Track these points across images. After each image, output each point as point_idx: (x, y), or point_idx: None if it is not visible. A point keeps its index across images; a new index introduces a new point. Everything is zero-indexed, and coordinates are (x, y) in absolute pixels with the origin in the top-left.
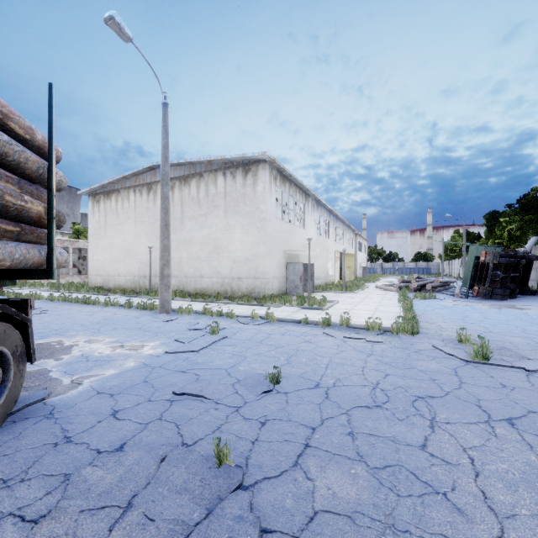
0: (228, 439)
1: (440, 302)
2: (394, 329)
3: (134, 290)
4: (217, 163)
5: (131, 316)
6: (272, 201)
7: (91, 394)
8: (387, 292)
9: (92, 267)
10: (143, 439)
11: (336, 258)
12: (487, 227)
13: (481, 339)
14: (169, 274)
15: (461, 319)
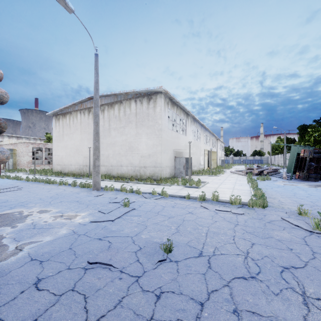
0: (126, 317)
1: (275, 182)
2: (250, 203)
3: (80, 174)
4: (131, 94)
5: (74, 192)
6: (166, 118)
7: (25, 261)
8: (239, 176)
9: (55, 160)
10: (52, 315)
11: (205, 154)
12: (300, 134)
13: (320, 214)
14: (99, 165)
15: (293, 196)
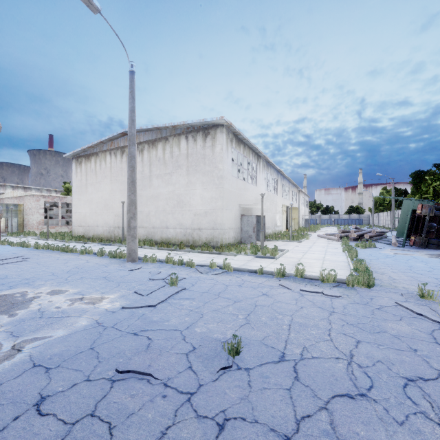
0: None
1: (381, 251)
2: (349, 281)
3: (110, 239)
4: (180, 128)
5: (101, 264)
6: (229, 161)
7: (24, 368)
8: (330, 241)
9: (75, 219)
10: None
11: (283, 211)
12: (414, 184)
13: None
14: (135, 226)
15: (408, 270)
